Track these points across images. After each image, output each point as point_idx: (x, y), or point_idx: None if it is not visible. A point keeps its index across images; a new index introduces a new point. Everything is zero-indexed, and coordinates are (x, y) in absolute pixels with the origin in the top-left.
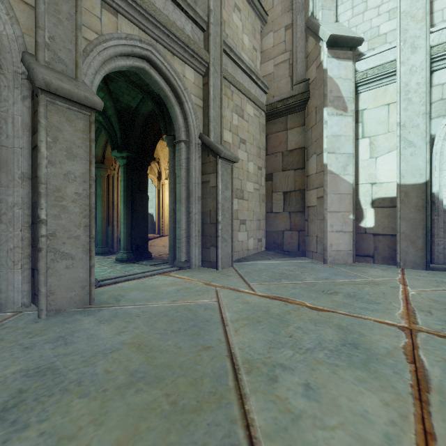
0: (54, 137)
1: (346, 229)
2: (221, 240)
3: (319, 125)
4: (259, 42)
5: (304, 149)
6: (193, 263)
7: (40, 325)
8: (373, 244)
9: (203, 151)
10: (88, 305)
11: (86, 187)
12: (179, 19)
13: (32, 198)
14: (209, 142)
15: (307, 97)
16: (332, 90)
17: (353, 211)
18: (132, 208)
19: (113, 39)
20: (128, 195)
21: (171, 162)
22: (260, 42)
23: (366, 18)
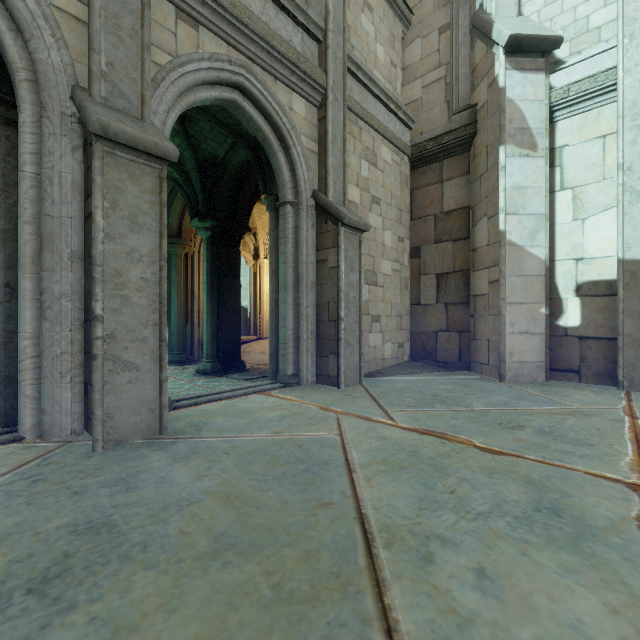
0: (112, 201)
1: (535, 330)
2: (345, 344)
3: (492, 172)
4: (400, 54)
5: (468, 209)
6: (304, 377)
7: (95, 462)
8: (578, 352)
9: (319, 216)
10: (159, 435)
11: (155, 269)
12: (284, 28)
13: (85, 286)
14: (327, 203)
15: (473, 131)
16: (512, 119)
17: (546, 302)
18: (219, 299)
19: (192, 61)
20: (213, 281)
21: (272, 232)
22: (402, 55)
23: (568, 6)
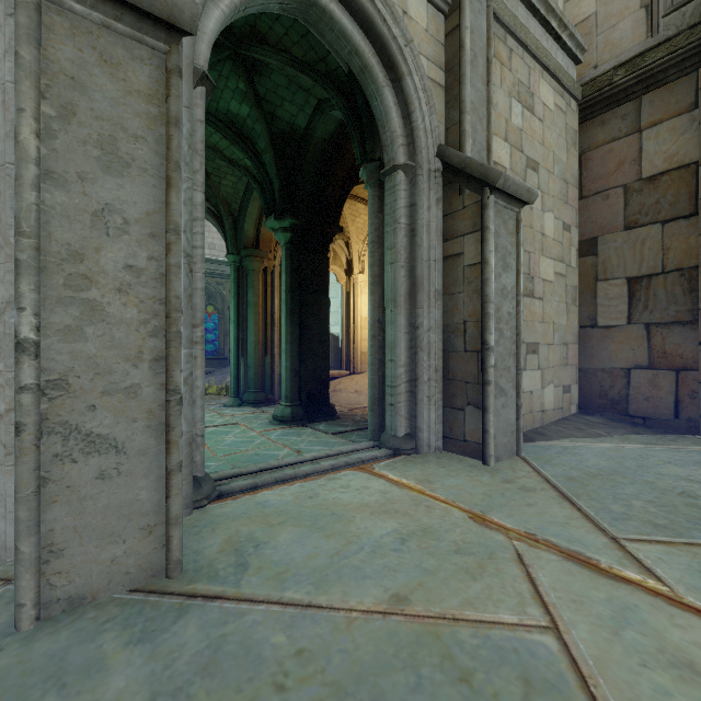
0: (62, 105)
1: None
2: (495, 391)
3: None
4: None
5: (694, 168)
6: (423, 440)
7: None
8: None
9: (447, 186)
10: (163, 578)
11: (156, 250)
12: None
13: None
14: (463, 159)
15: None
16: None
17: None
18: (301, 323)
19: None
20: (294, 299)
21: (373, 219)
22: None
23: None
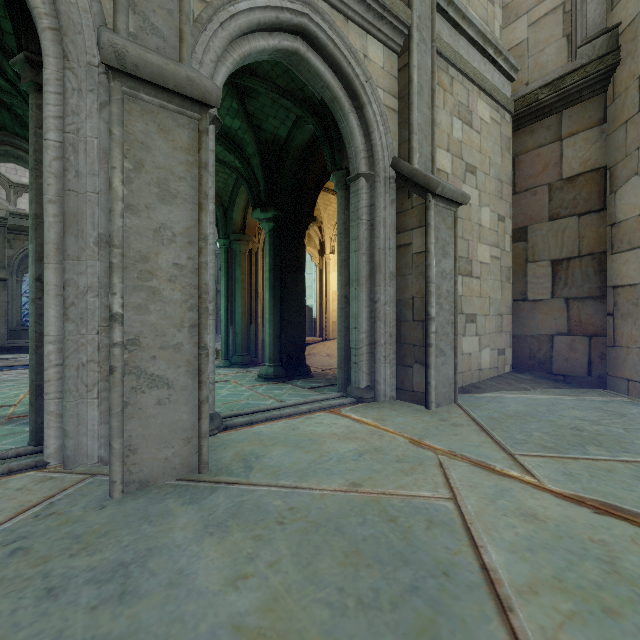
0: (136, 161)
1: None
2: (436, 352)
3: None
4: None
5: (602, 171)
6: (380, 391)
7: (103, 519)
8: None
9: (399, 190)
10: (197, 474)
11: (192, 253)
12: None
13: None
14: (411, 170)
15: (613, 62)
16: None
17: None
18: (282, 297)
19: None
20: (276, 277)
21: (341, 215)
22: None
23: None
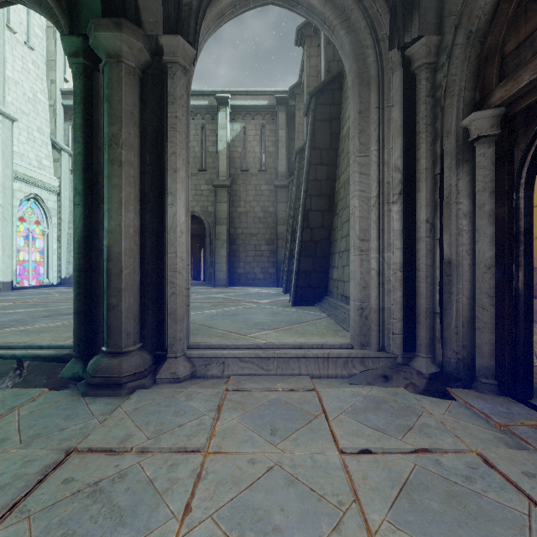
0: None
1: None
2: None
3: None
4: None
5: None
6: None
7: None
8: None
9: None
10: None
11: None
12: None
13: None
14: None
15: None
16: None
17: None
18: None
19: None
20: None
21: None
22: None
23: None
